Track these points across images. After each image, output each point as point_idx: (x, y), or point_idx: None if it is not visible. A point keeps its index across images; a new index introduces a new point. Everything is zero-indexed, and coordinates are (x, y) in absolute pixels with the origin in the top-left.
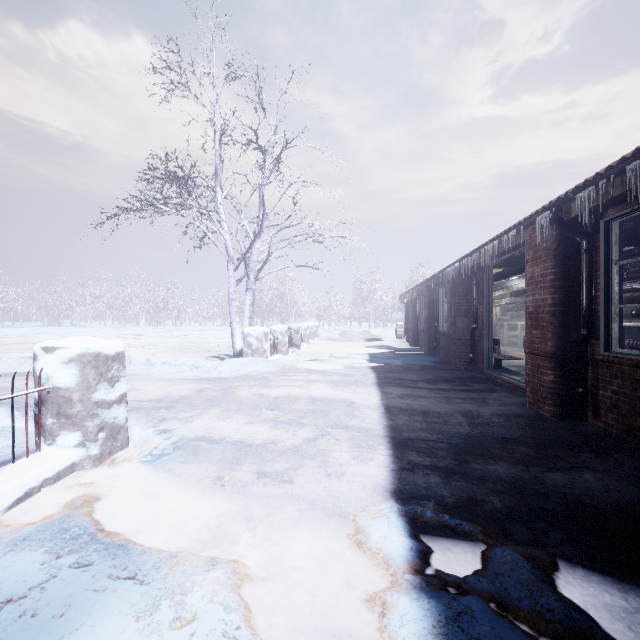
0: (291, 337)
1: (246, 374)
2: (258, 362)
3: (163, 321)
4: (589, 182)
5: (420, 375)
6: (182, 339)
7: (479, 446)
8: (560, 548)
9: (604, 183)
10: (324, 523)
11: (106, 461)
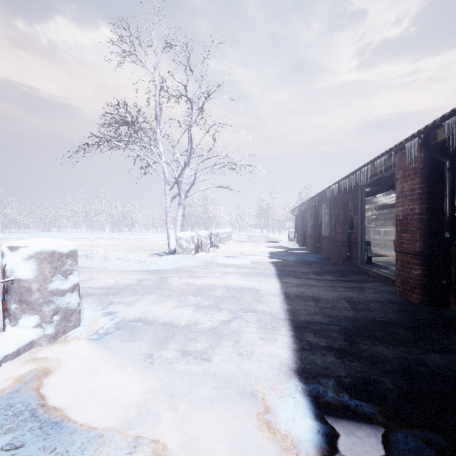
0: (212, 240)
1: (177, 267)
2: (187, 258)
3: (122, 228)
4: None
5: (309, 268)
6: (134, 241)
7: (364, 328)
8: None
9: None
10: (237, 402)
11: (60, 339)
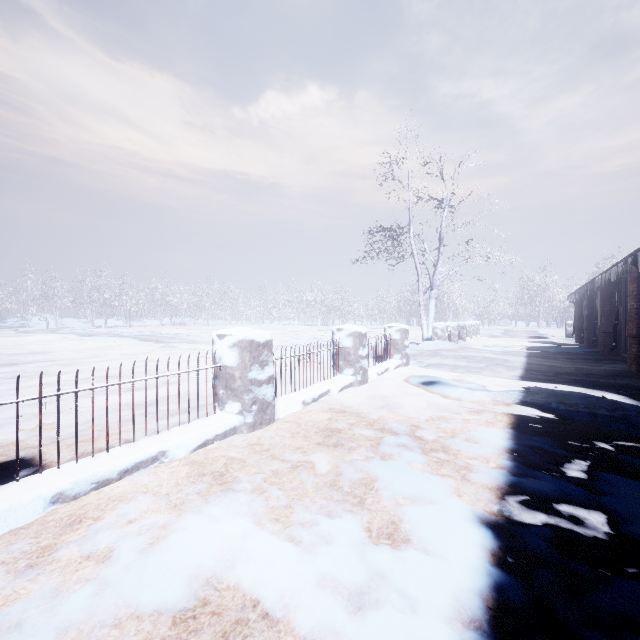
0: (458, 332)
1: (439, 349)
2: (445, 343)
3: (333, 321)
4: (638, 249)
5: (564, 356)
6: None
7: (572, 374)
8: (576, 385)
9: None
10: (494, 378)
11: (406, 366)
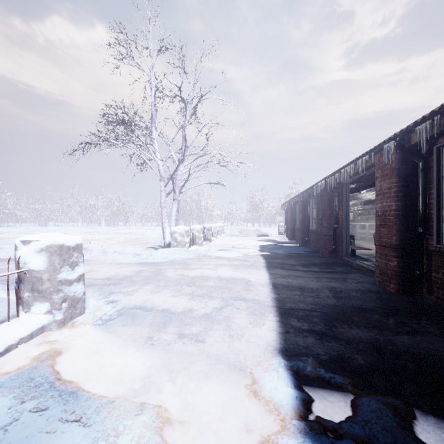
0: (205, 233)
1: (172, 260)
2: (181, 251)
3: (117, 222)
4: (426, 117)
5: (297, 261)
6: (129, 235)
7: (343, 314)
8: (413, 398)
9: (438, 118)
10: (228, 375)
11: (68, 324)
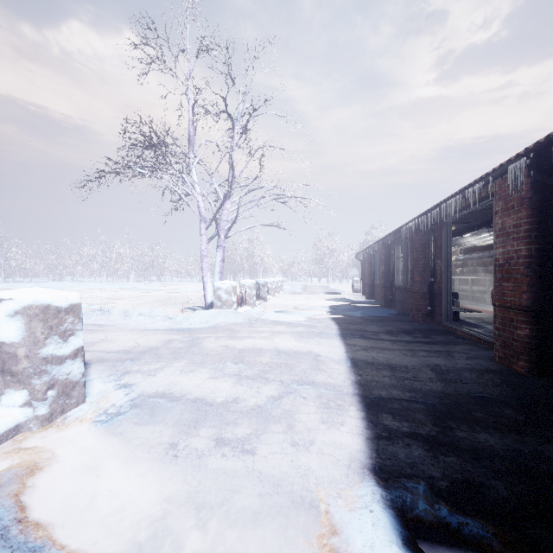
0: (258, 291)
1: (215, 325)
2: (226, 314)
3: (149, 277)
4: None
5: (380, 327)
6: (163, 292)
7: (458, 407)
8: None
9: None
10: (291, 516)
11: (57, 420)
